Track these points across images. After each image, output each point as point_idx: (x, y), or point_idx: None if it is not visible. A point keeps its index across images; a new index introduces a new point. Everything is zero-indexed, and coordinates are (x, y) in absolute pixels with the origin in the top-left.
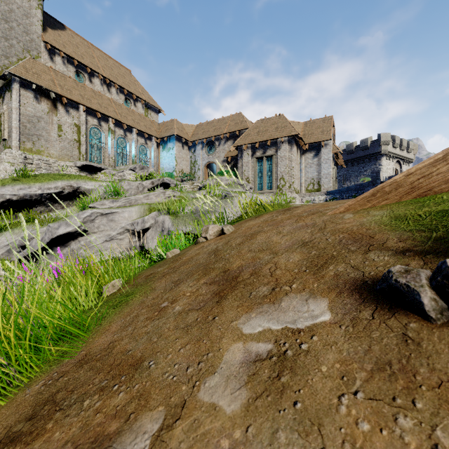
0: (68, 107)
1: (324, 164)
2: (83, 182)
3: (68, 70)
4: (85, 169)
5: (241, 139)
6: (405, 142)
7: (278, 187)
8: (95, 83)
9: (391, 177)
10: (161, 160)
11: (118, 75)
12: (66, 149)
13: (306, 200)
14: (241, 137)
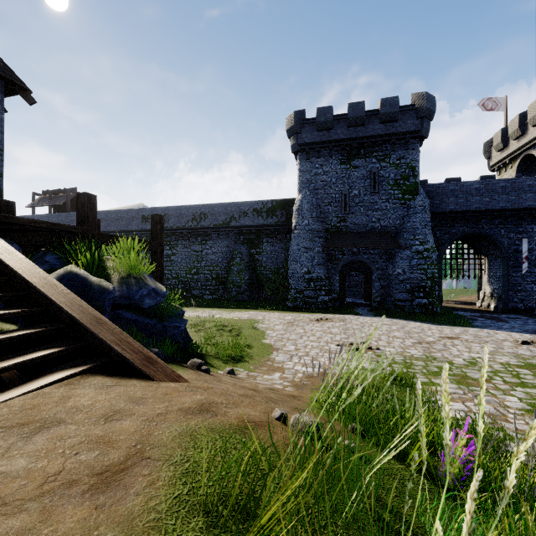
0: None
1: None
2: None
3: None
4: None
5: None
6: None
7: None
8: None
9: None
10: None
11: None
12: None
13: None
14: None
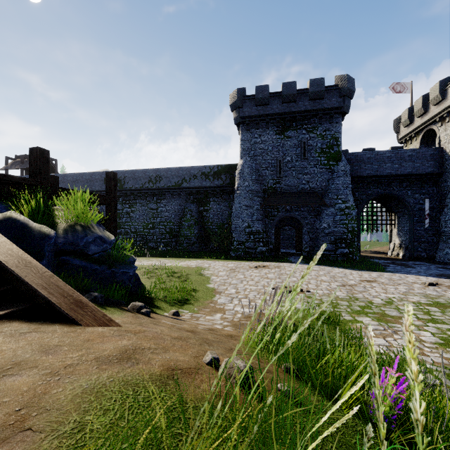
0: None
1: None
2: None
3: None
4: None
5: None
6: None
7: None
8: None
9: None
10: None
11: None
12: None
13: None
14: None
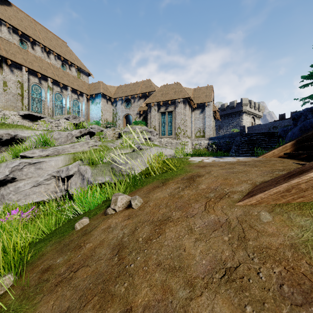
0: (12, 68)
1: (207, 118)
2: (20, 131)
3: (13, 38)
4: (27, 117)
5: (150, 99)
6: (257, 105)
7: (176, 134)
8: (37, 50)
9: (249, 127)
10: (90, 111)
11: (56, 45)
12: (10, 101)
13: (195, 143)
14: (150, 97)
